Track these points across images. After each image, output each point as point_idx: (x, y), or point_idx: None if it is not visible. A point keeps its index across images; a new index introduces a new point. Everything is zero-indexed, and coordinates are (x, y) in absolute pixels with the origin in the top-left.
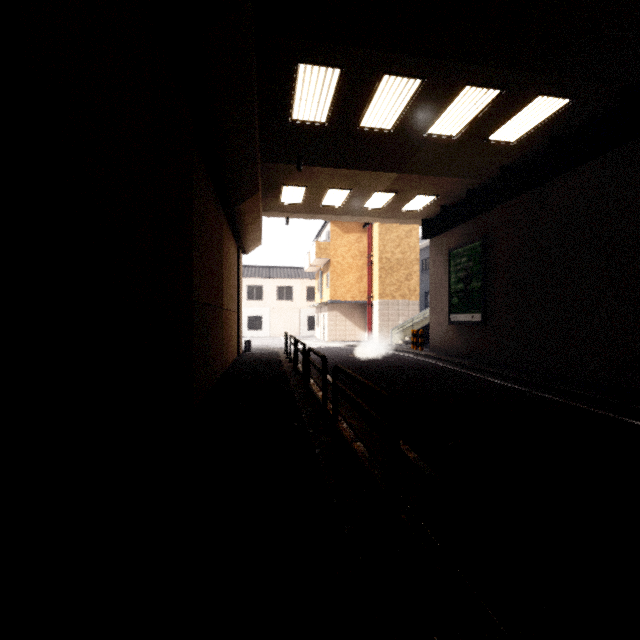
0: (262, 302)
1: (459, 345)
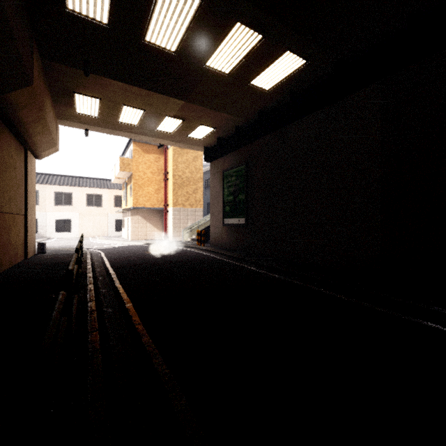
0: (71, 207)
1: (230, 241)
